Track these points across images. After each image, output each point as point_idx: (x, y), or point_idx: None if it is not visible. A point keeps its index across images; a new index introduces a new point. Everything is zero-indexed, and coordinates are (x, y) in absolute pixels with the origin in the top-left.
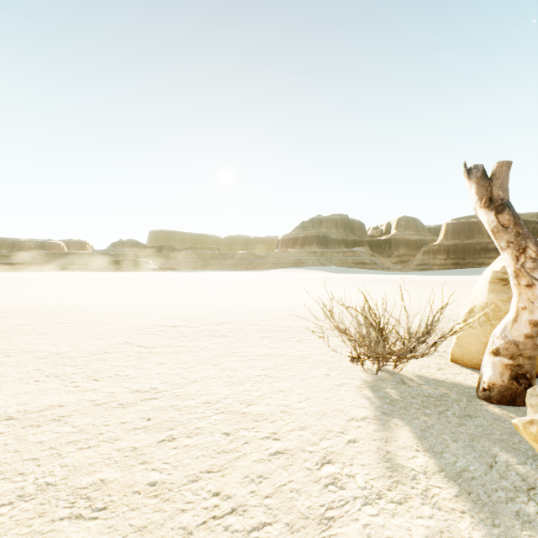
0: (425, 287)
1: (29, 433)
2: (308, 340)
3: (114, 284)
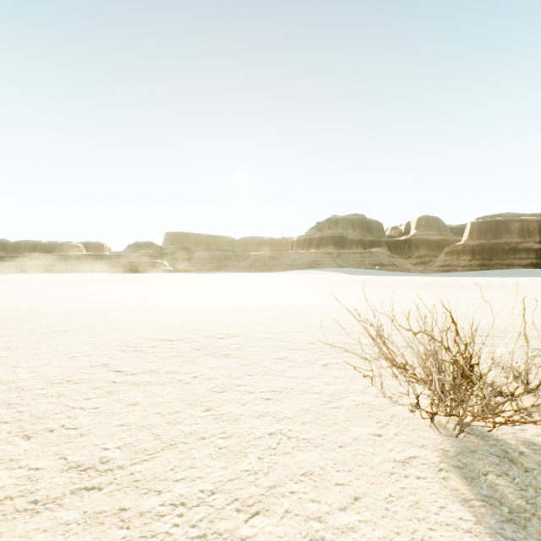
0: (457, 291)
1: None
2: (338, 364)
3: (124, 286)
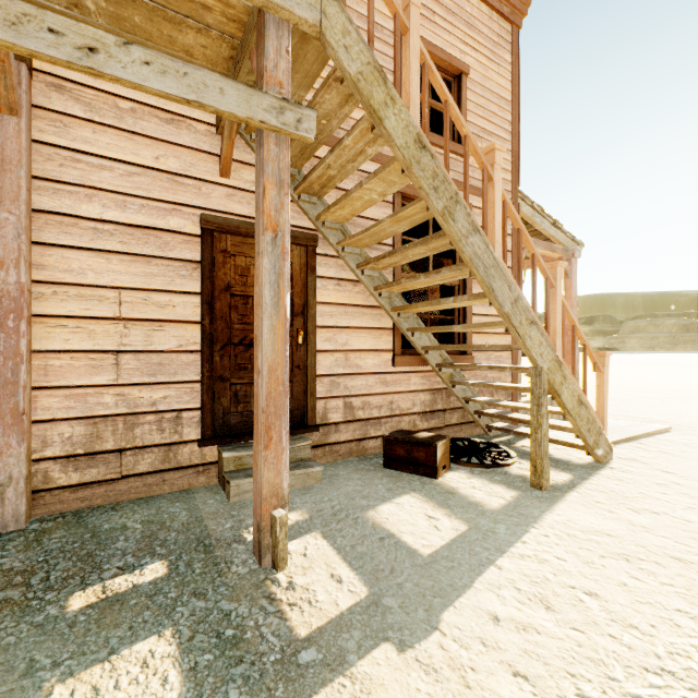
0: None
1: None
2: None
3: None
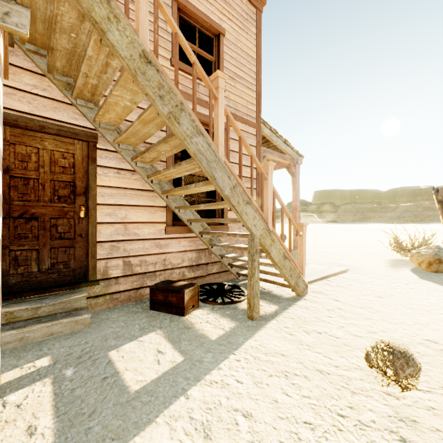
0: None
1: None
2: (393, 251)
3: None
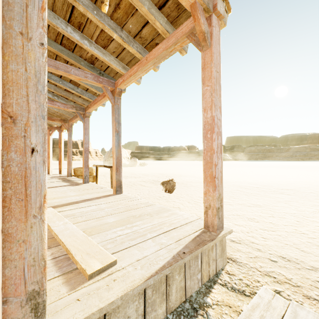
0: None
1: (224, 205)
2: None
3: None
